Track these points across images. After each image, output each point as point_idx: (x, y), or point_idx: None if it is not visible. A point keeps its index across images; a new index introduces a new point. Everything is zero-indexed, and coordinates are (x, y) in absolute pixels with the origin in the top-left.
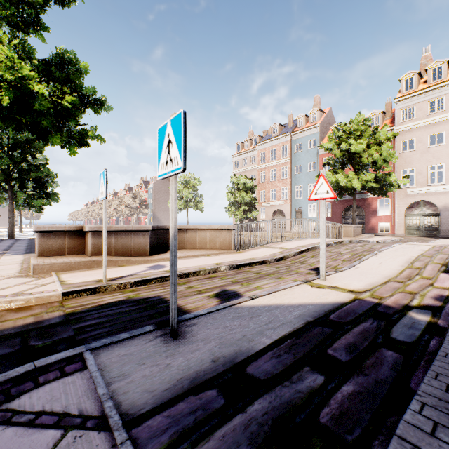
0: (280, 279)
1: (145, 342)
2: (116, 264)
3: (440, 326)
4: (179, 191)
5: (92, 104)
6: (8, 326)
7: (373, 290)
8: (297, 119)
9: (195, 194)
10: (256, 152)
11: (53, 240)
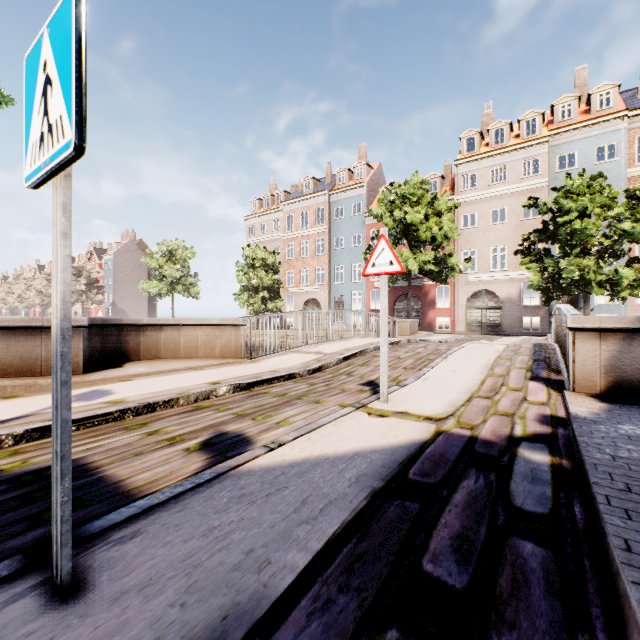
0: (318, 404)
1: None
2: None
3: (571, 471)
4: (159, 266)
5: None
6: None
7: (458, 413)
8: (338, 173)
9: (186, 272)
10: (281, 215)
11: None
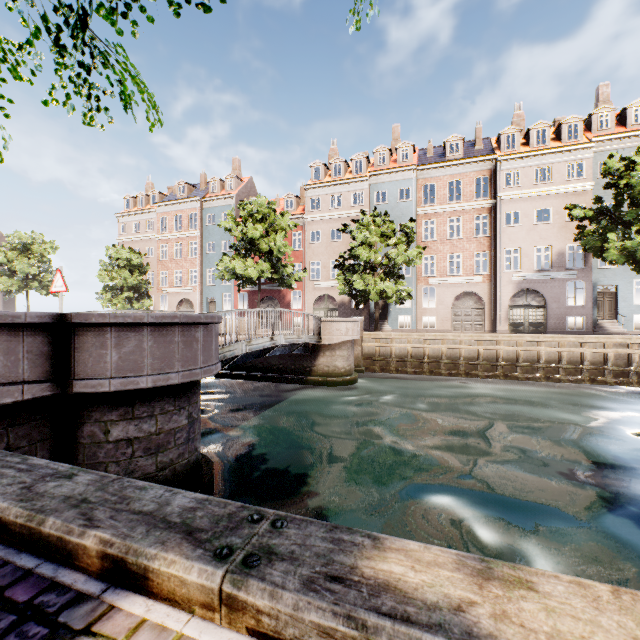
0: None
1: None
2: None
3: None
4: (9, 260)
5: None
6: None
7: None
8: (211, 182)
9: (45, 268)
10: (155, 215)
11: None
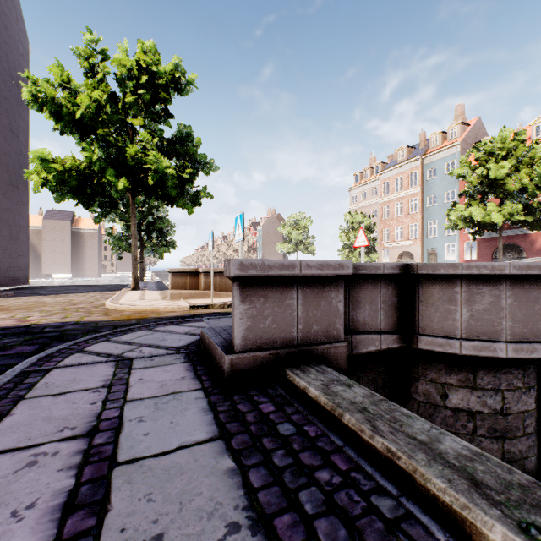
0: None
1: (228, 319)
2: (220, 296)
3: None
4: (288, 232)
5: (204, 168)
6: (169, 316)
7: None
8: (431, 138)
9: (306, 236)
10: (377, 183)
11: (180, 279)
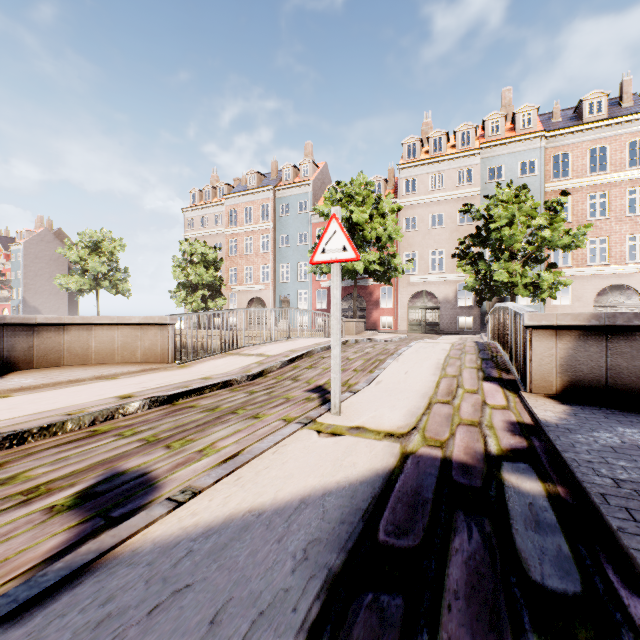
0: (257, 419)
1: None
2: None
3: (574, 505)
4: (81, 258)
5: None
6: None
7: (421, 425)
8: (284, 169)
9: (114, 267)
10: (223, 208)
11: None
